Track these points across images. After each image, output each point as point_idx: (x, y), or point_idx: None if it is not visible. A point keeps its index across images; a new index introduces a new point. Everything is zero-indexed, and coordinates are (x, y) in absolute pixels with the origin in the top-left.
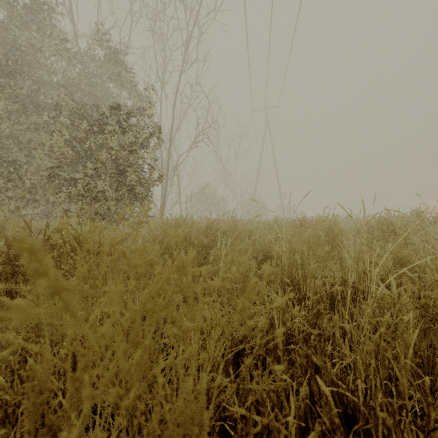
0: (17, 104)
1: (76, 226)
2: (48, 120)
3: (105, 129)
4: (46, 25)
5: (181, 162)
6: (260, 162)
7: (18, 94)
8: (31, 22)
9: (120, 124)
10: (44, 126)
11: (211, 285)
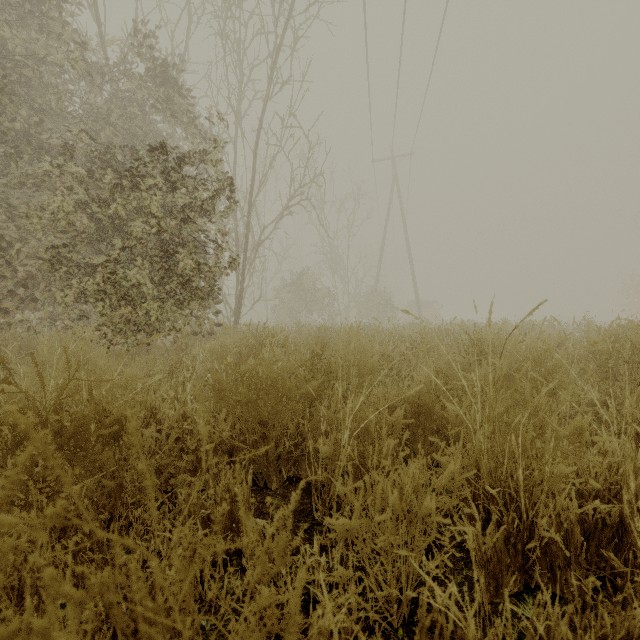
0: (7, 146)
1: (87, 348)
2: (50, 169)
3: (142, 184)
4: (54, 21)
5: (267, 237)
6: (384, 237)
7: (7, 130)
8: (28, 16)
9: (167, 176)
10: (44, 180)
11: (337, 528)
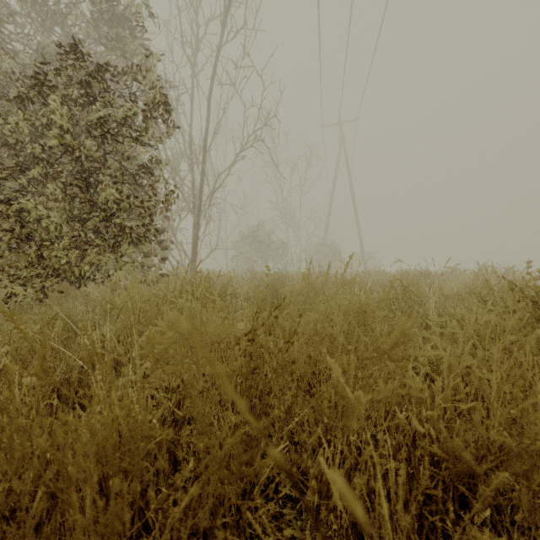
0: None
1: None
2: None
3: (52, 94)
4: None
5: (221, 184)
6: (332, 195)
7: None
8: None
9: (87, 88)
10: None
11: None
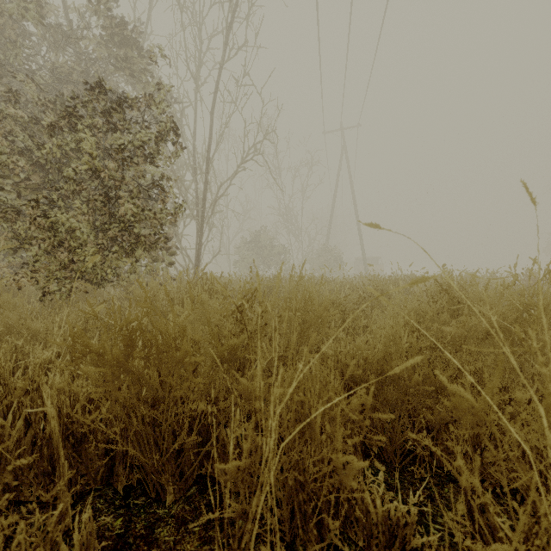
0: None
1: None
2: None
3: (80, 124)
4: None
5: (223, 193)
6: (334, 200)
7: None
8: None
9: (108, 117)
10: None
11: None
